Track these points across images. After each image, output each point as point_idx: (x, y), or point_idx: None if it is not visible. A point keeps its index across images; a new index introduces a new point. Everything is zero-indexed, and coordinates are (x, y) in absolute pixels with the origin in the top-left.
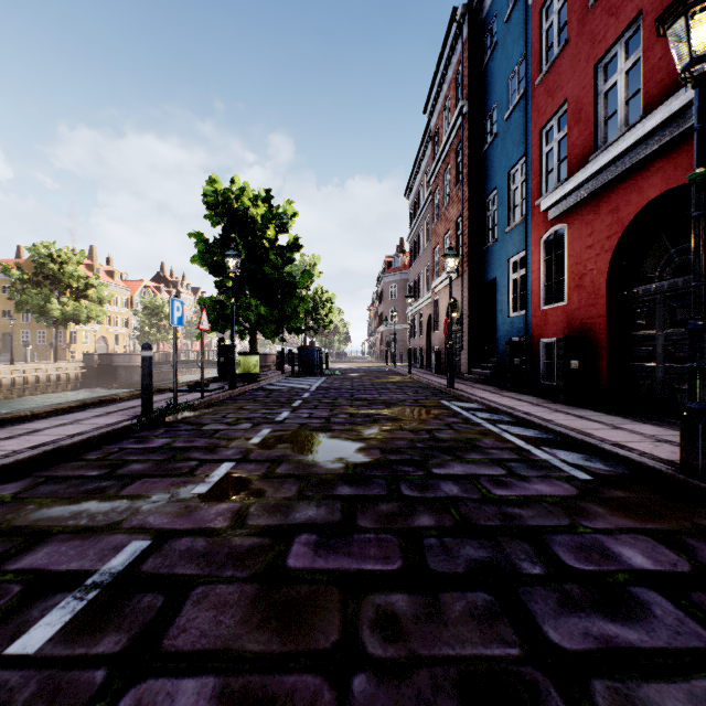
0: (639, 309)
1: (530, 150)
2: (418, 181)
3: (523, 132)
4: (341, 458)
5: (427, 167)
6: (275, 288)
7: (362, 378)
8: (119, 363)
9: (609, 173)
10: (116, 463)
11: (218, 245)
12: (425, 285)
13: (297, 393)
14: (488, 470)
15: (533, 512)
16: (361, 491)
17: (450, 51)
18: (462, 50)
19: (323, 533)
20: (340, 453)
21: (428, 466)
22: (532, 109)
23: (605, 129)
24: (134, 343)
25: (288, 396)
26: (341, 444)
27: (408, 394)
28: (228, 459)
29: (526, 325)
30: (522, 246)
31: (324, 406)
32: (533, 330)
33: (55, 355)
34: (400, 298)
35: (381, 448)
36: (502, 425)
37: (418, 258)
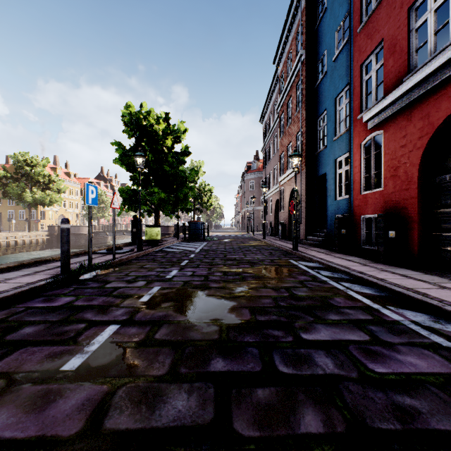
0: (446, 192)
1: (352, 80)
2: (269, 111)
3: (347, 68)
4: (216, 319)
5: (275, 101)
6: (172, 181)
7: (232, 243)
8: (71, 232)
9: (421, 88)
10: (11, 326)
11: (132, 150)
12: (273, 180)
13: (185, 254)
14: (352, 335)
15: (428, 403)
16: (235, 366)
17: (292, 18)
18: (301, 16)
19: (191, 448)
20: (215, 314)
21: (295, 329)
22: (354, 50)
23: (416, 57)
24: (82, 219)
25: (179, 257)
26: (216, 302)
27: (265, 255)
28: (115, 320)
29: (350, 206)
30: (346, 149)
31: (204, 265)
32: (355, 209)
33: (29, 227)
34: (256, 189)
35: (250, 307)
36: (344, 282)
37: (269, 162)
